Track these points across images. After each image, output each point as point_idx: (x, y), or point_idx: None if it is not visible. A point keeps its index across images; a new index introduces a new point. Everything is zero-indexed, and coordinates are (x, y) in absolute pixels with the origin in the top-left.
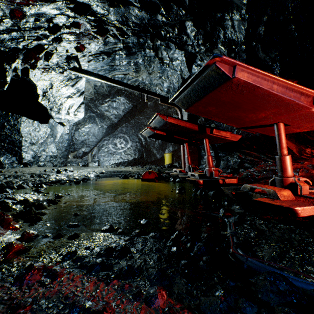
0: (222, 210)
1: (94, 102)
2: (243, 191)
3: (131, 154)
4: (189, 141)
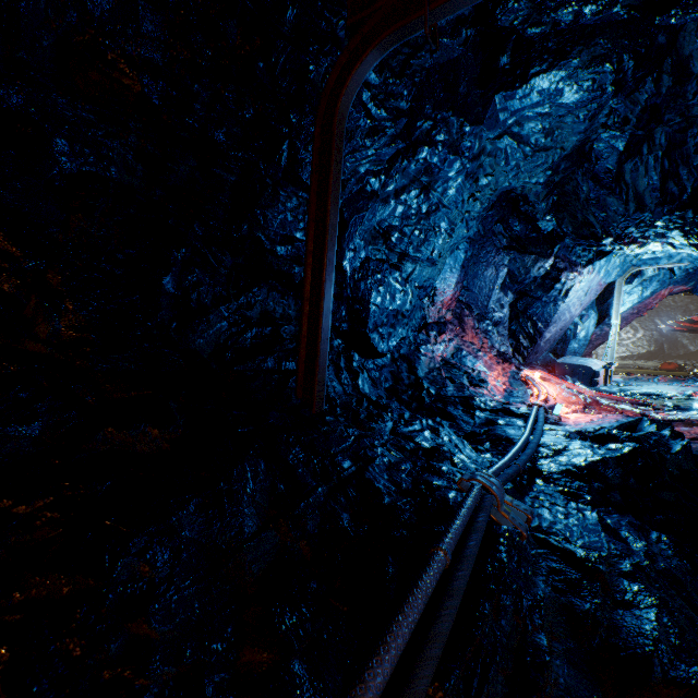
0: None
1: None
2: None
3: (643, 346)
4: None
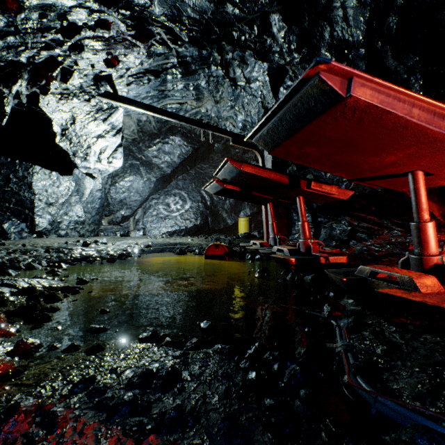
0: (326, 306)
1: (138, 145)
2: (358, 276)
3: (191, 218)
4: (274, 199)
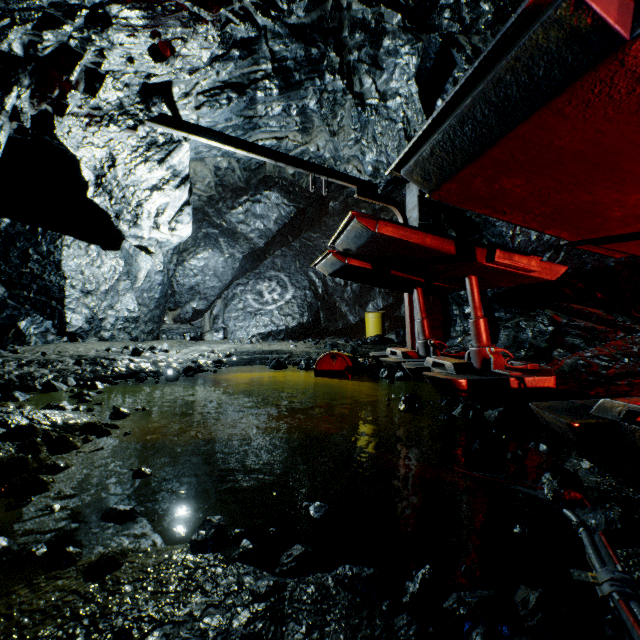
0: (549, 479)
1: (217, 205)
2: (600, 418)
3: (294, 314)
4: (426, 282)
